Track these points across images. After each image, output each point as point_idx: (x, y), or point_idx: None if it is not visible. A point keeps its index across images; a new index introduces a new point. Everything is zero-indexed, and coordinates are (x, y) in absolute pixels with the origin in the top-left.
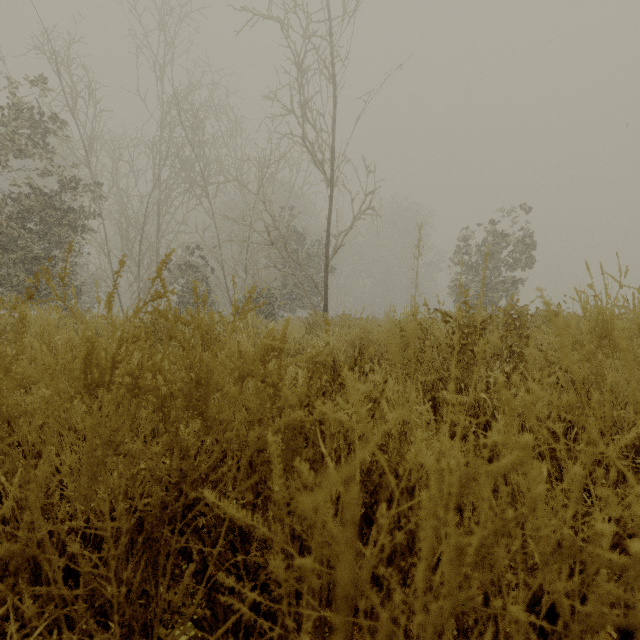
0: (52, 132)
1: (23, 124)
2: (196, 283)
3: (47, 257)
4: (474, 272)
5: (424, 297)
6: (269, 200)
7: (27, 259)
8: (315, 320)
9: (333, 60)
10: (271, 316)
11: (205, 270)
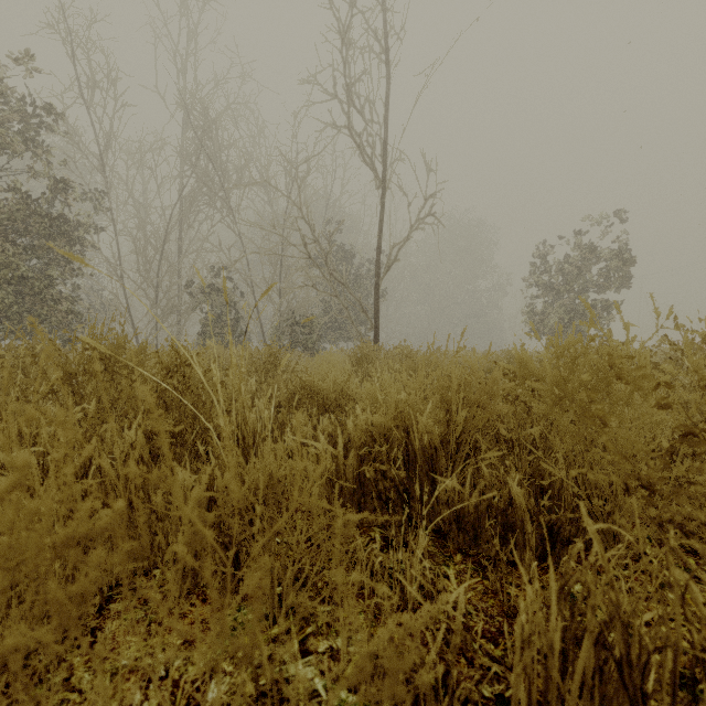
0: (46, 127)
1: (8, 115)
2: (71, 256)
3: (39, 277)
4: (555, 295)
5: (614, 301)
6: (306, 205)
7: (13, 279)
8: (364, 353)
9: (385, 29)
10: (310, 348)
11: (233, 294)
